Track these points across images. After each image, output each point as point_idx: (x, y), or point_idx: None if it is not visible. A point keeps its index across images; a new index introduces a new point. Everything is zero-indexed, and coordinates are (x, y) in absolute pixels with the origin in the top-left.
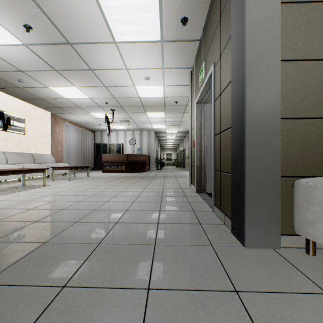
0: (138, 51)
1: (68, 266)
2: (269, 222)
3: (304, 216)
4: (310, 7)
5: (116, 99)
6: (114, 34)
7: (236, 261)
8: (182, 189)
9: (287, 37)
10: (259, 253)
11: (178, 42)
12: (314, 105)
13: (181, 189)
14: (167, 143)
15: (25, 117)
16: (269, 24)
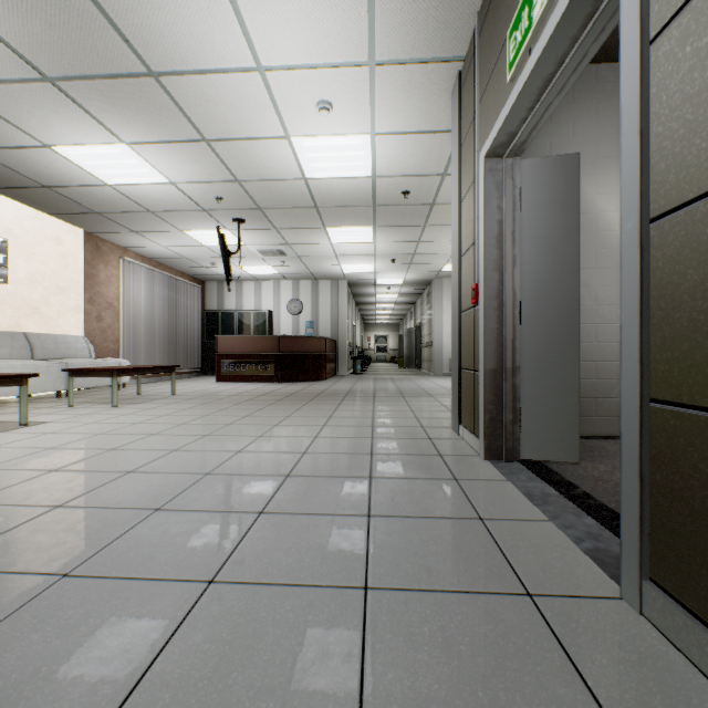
0: None
1: None
2: None
3: None
4: None
5: (244, 184)
6: None
7: None
8: (432, 440)
9: None
10: None
11: None
12: None
13: (429, 440)
14: (378, 312)
15: (6, 238)
16: None
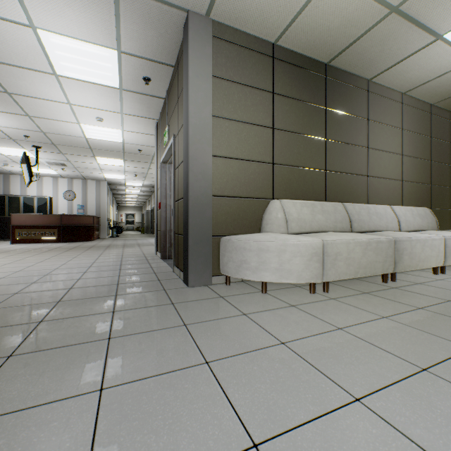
0: (88, 90)
1: (35, 314)
2: (205, 267)
3: (224, 260)
4: (231, 123)
5: (47, 134)
6: (56, 67)
7: (179, 293)
8: (146, 257)
9: (217, 140)
10: (197, 288)
11: (141, 95)
12: (233, 188)
13: (145, 257)
14: (128, 199)
15: None
16: (205, 130)
